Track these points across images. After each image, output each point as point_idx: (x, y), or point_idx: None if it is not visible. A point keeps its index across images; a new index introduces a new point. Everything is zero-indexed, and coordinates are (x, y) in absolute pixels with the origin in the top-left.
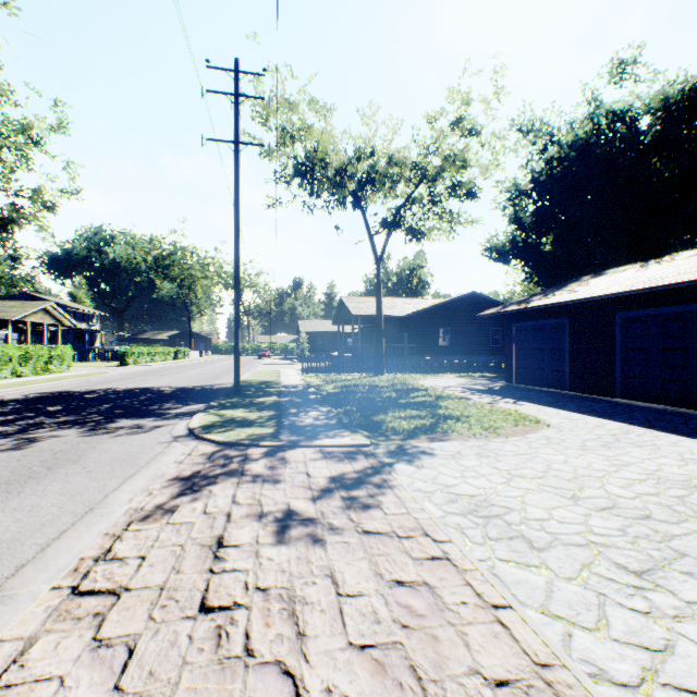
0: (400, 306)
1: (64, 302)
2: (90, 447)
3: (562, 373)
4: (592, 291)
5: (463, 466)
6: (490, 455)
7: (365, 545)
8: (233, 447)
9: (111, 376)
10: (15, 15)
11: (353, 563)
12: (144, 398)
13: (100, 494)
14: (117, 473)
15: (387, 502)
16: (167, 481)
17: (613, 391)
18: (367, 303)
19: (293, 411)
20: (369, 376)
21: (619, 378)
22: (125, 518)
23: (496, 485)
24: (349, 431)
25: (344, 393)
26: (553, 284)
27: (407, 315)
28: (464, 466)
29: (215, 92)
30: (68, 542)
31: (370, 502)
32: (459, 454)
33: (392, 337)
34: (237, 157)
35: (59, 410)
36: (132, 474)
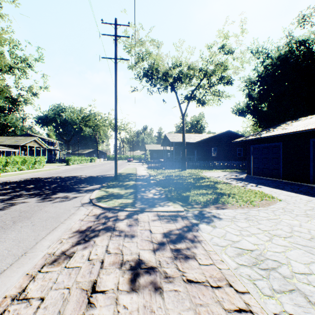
0: (193, 137)
1: (44, 137)
2: (39, 209)
3: (278, 170)
4: (297, 128)
5: (239, 227)
6: (253, 219)
7: (189, 294)
8: (111, 210)
9: (61, 170)
10: (18, 7)
11: (183, 314)
12: (72, 181)
13: (34, 242)
14: (47, 226)
15: (199, 254)
16: (72, 233)
17: (308, 180)
18: (177, 136)
19: (142, 189)
20: (179, 171)
21: (312, 173)
22: (42, 261)
23: (264, 242)
24: (171, 202)
25: (167, 180)
26: (268, 126)
27: (196, 141)
28: (240, 227)
29: (105, 34)
30: (2, 281)
31: (189, 254)
32: (234, 218)
33: (189, 152)
34: (116, 65)
35: (32, 187)
36: (55, 227)
